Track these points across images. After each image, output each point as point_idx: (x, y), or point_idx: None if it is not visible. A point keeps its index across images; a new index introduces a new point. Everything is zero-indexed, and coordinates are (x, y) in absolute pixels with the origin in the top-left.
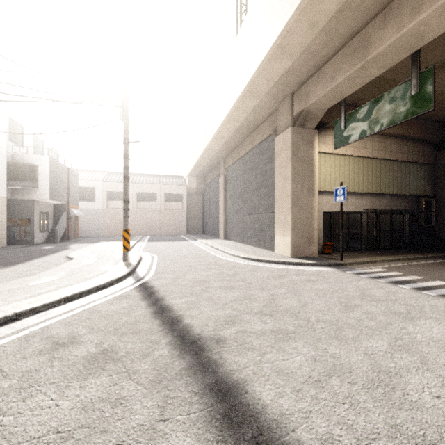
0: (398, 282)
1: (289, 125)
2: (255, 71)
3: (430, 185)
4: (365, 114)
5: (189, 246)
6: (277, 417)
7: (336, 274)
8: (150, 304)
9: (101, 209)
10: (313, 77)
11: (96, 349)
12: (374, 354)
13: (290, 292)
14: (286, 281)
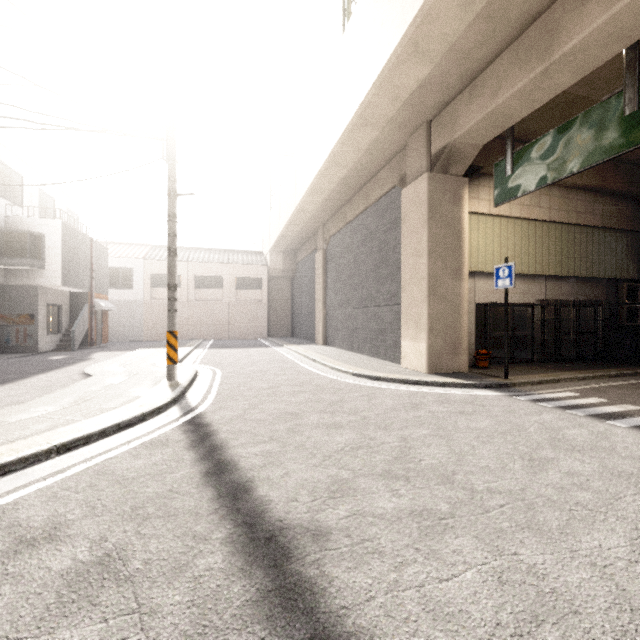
0: (604, 416)
1: (424, 170)
2: (372, 84)
3: (636, 263)
4: (546, 149)
5: (271, 355)
6: None
7: (502, 402)
8: (201, 457)
9: (141, 300)
10: (462, 94)
11: (90, 553)
12: (609, 565)
13: (434, 434)
14: (425, 413)
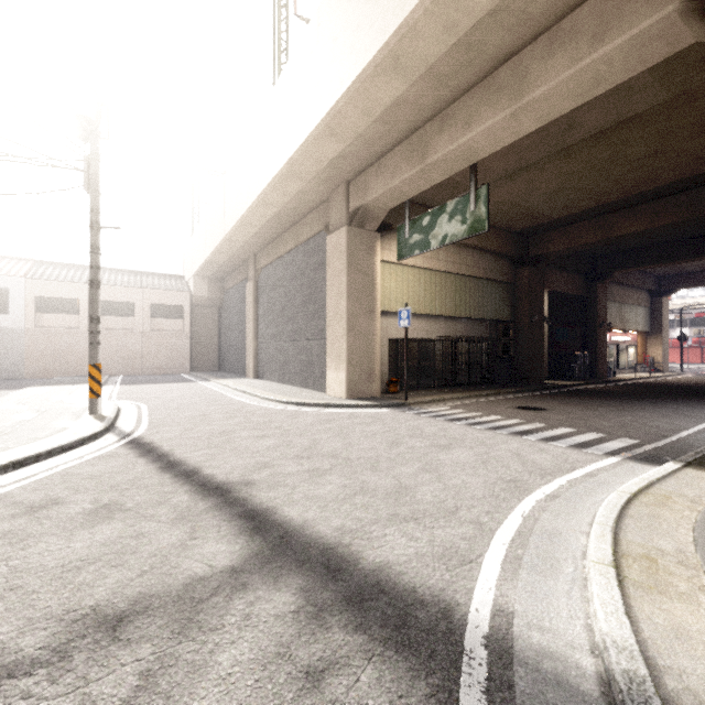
0: (455, 419)
1: (344, 223)
2: (298, 148)
3: (510, 308)
4: (429, 223)
5: (198, 389)
6: (302, 523)
7: (394, 416)
8: (153, 461)
9: (22, 329)
10: (372, 167)
11: (93, 505)
12: (401, 477)
13: (336, 436)
14: (334, 425)
